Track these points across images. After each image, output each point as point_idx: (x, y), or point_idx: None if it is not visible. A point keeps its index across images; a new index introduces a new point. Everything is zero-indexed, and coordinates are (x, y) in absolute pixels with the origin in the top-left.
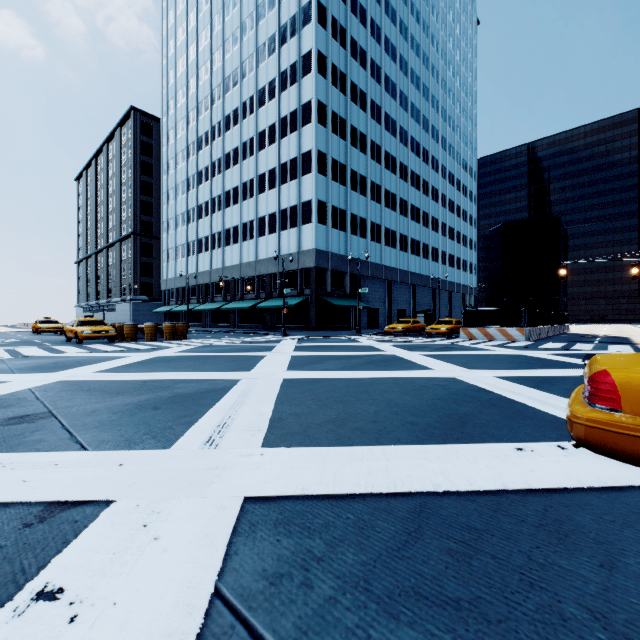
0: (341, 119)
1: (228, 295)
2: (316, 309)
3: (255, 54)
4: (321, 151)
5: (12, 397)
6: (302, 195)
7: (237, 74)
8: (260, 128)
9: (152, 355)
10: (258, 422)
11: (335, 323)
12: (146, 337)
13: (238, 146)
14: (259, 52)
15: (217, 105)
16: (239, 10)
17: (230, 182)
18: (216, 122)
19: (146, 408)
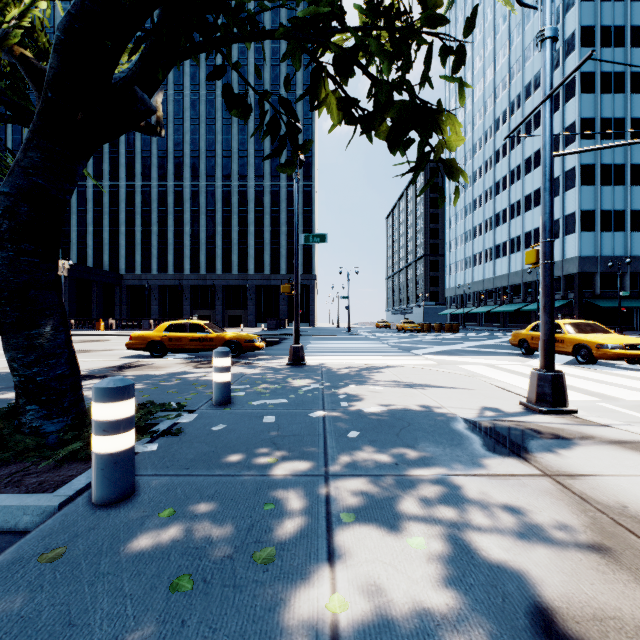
0: (616, 120)
1: (498, 300)
2: (580, 311)
3: (521, 93)
4: (586, 164)
5: (405, 341)
6: (565, 209)
7: (505, 113)
8: (526, 155)
9: (438, 337)
10: (463, 346)
11: (608, 324)
12: (435, 331)
13: (506, 174)
14: (525, 90)
15: (488, 143)
16: (507, 60)
17: (499, 205)
18: (488, 157)
19: (438, 344)
